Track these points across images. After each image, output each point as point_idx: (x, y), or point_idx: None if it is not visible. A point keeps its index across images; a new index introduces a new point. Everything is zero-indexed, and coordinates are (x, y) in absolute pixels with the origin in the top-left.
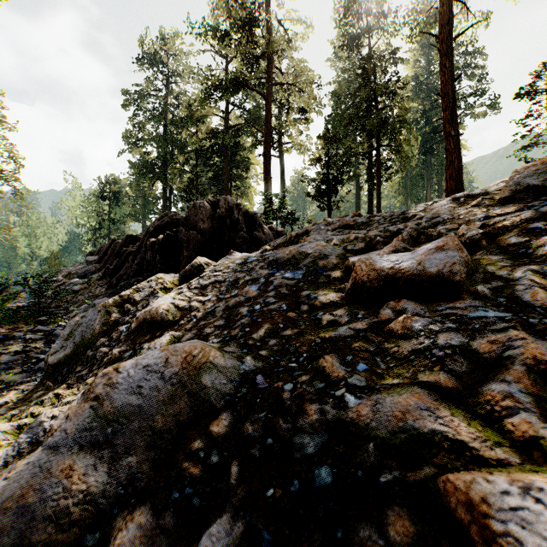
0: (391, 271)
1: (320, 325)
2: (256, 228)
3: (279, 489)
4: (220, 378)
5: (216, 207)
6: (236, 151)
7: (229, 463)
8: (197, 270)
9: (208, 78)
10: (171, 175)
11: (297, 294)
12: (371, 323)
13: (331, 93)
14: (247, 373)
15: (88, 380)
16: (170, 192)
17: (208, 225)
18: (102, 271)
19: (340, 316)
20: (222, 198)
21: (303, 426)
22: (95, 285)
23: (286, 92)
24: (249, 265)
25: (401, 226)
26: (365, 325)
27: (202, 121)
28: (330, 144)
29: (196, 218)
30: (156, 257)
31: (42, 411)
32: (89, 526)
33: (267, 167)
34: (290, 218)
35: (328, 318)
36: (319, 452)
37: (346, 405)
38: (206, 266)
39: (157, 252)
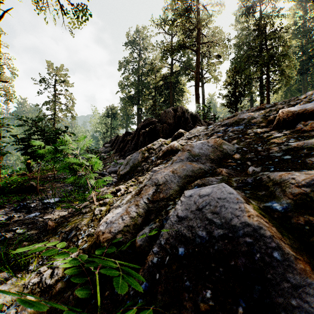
0: (300, 111)
1: (261, 139)
2: (197, 122)
3: (270, 162)
4: (229, 146)
5: (176, 111)
6: (176, 85)
7: (245, 162)
8: (180, 135)
9: (164, 46)
10: (142, 102)
11: (243, 133)
12: (291, 131)
13: (234, 44)
14: (238, 147)
15: (148, 172)
16: (141, 111)
17: (173, 121)
18: (114, 150)
19: (273, 133)
20: (179, 107)
21: (272, 152)
22: (113, 156)
23: (208, 47)
24: (210, 128)
25: (297, 102)
26: (288, 132)
27: (158, 71)
28: (236, 74)
29: (165, 118)
30: (145, 139)
31: (132, 183)
32: (204, 174)
33: (197, 91)
34: (212, 118)
35: (266, 135)
36: (282, 155)
37: (290, 145)
38: (184, 133)
39: (146, 136)
